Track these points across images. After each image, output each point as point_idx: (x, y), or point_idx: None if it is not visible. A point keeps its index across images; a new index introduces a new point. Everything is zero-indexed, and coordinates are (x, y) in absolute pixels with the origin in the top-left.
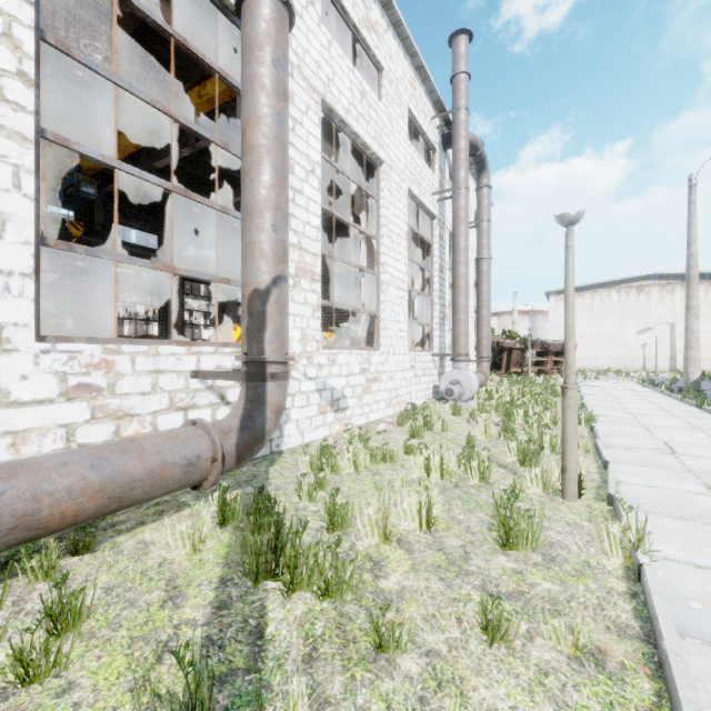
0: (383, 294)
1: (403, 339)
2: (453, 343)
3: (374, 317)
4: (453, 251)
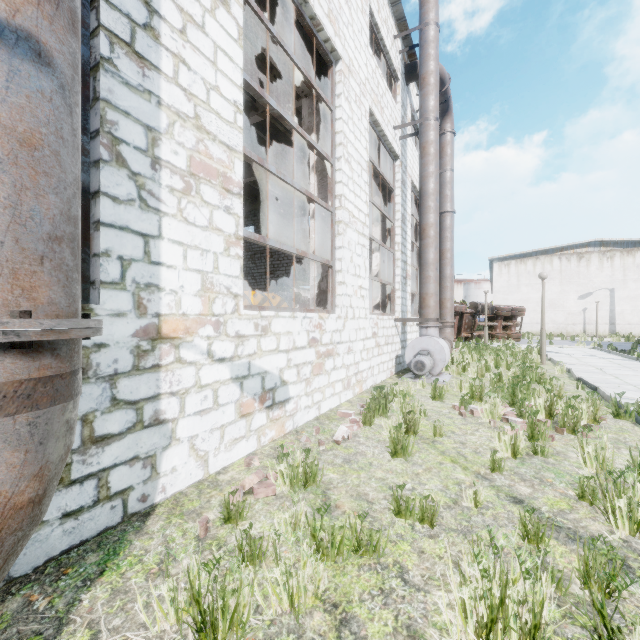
0: (340, 237)
1: (364, 299)
2: (421, 305)
3: (328, 268)
4: (421, 195)
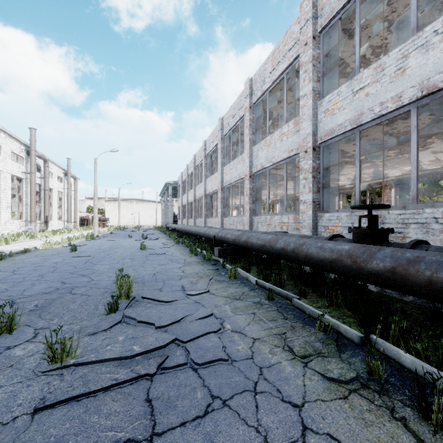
0: (53, 211)
1: (57, 218)
2: (67, 219)
3: (51, 215)
4: (67, 201)
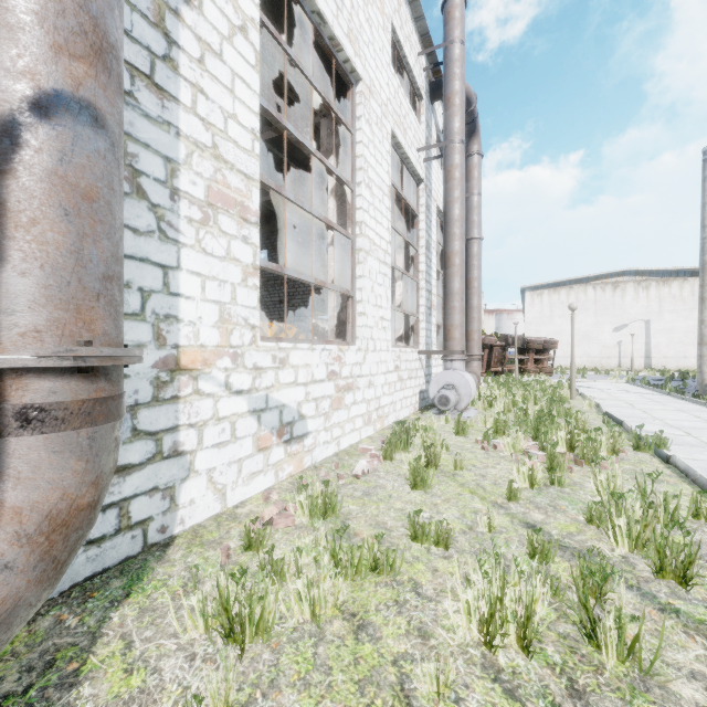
0: (360, 266)
1: (386, 330)
2: (446, 338)
3: (348, 298)
4: (446, 221)
